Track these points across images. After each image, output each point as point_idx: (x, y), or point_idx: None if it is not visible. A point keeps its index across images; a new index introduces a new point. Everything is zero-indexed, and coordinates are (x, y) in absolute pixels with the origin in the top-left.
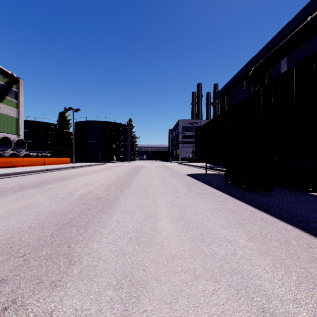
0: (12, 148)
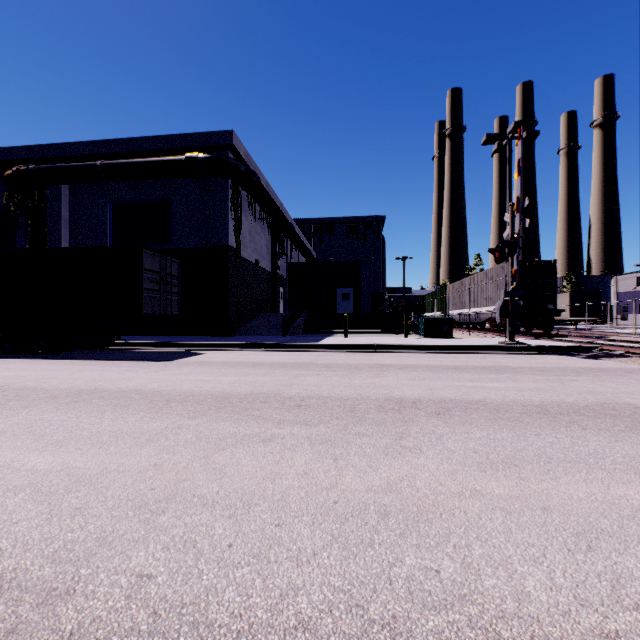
0: None
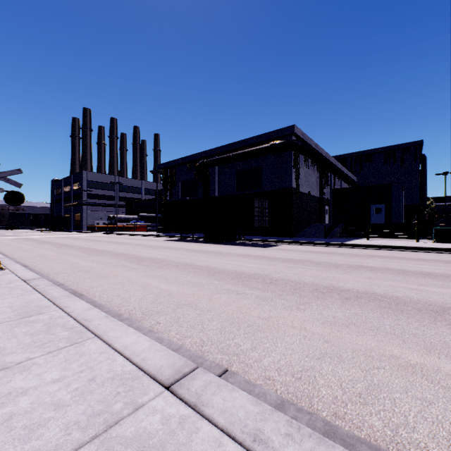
0: None
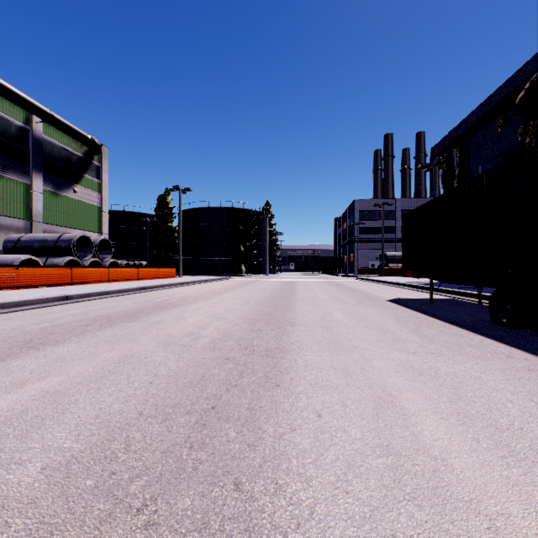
0: (93, 253)
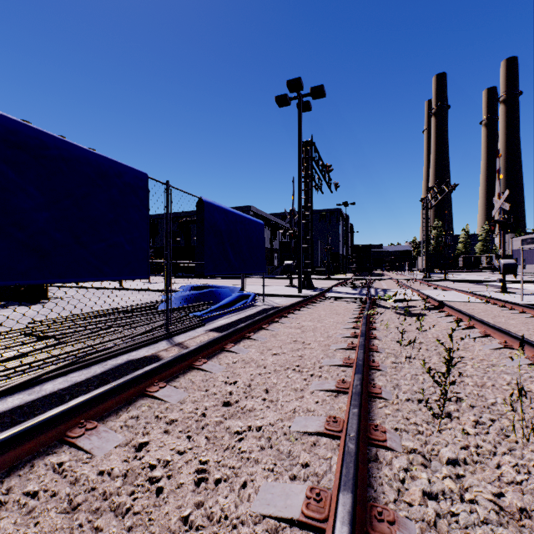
0: None
